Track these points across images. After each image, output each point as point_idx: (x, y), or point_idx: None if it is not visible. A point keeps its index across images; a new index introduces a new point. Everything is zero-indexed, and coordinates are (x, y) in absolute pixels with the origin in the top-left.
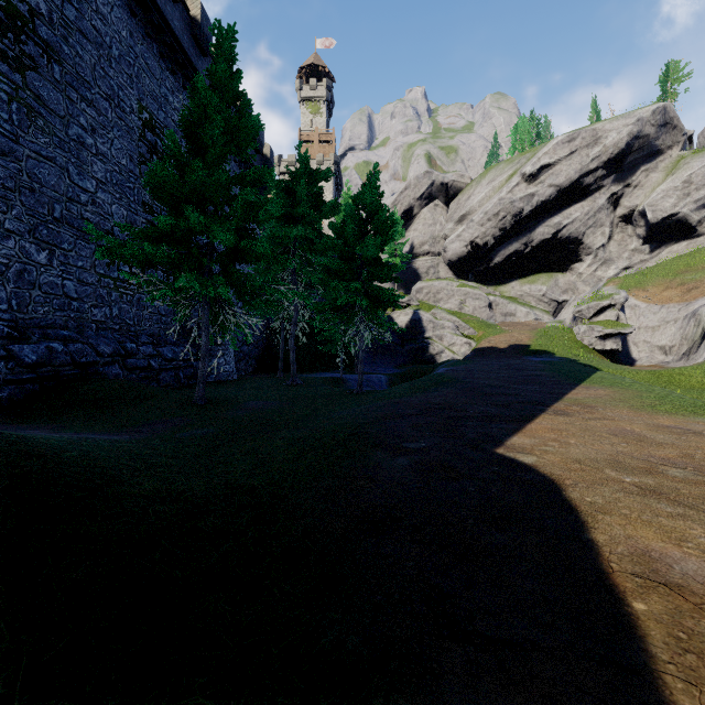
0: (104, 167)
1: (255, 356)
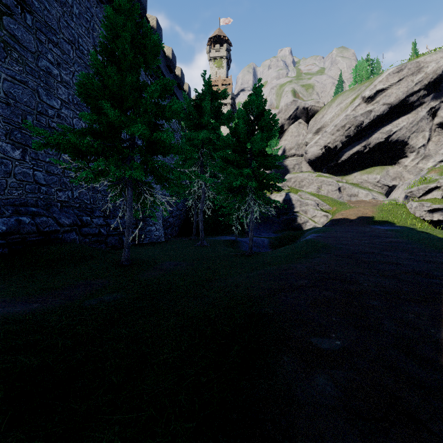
0: (67, 92)
1: (177, 224)
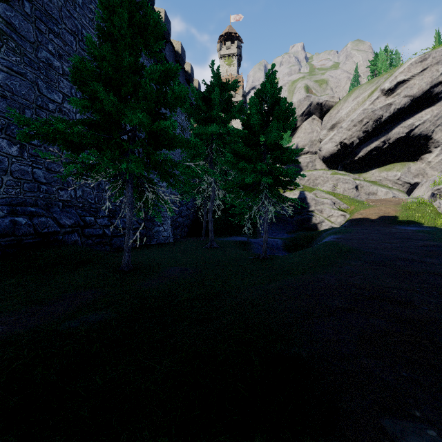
0: (69, 85)
1: (187, 224)
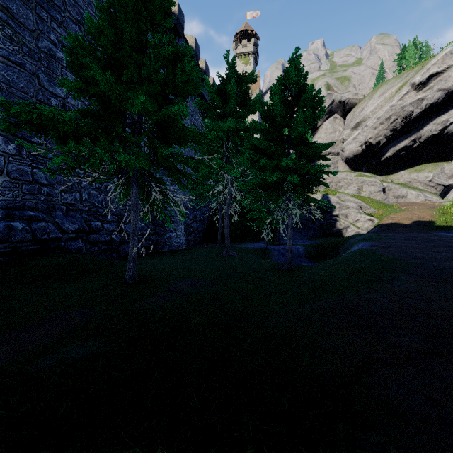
0: (74, 79)
1: (201, 230)
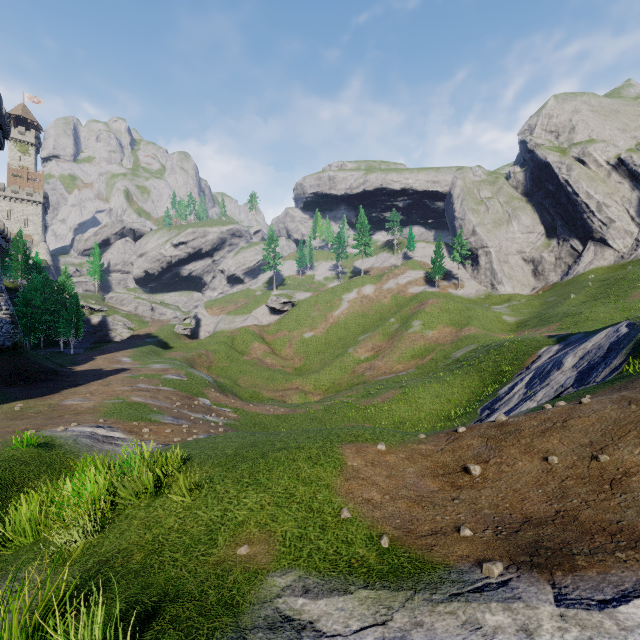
0: None
1: None
